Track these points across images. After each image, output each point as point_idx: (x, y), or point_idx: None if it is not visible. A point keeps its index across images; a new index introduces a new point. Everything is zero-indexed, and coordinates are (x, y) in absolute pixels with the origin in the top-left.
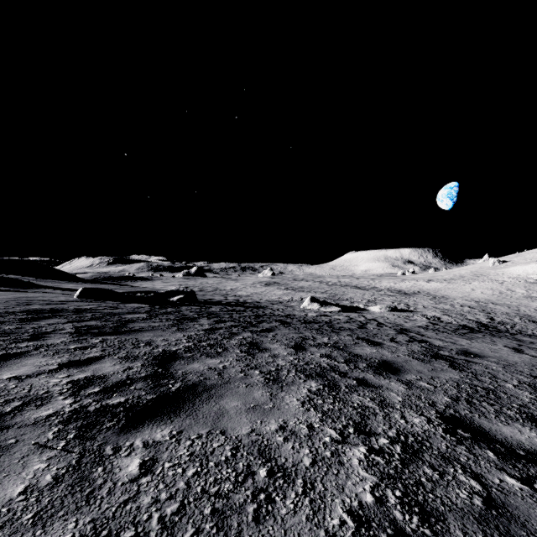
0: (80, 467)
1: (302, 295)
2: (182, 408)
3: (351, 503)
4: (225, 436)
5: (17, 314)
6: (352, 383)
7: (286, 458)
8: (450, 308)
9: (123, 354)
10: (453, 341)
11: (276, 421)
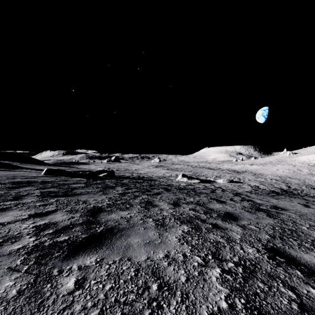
0: (36, 284)
1: (177, 173)
2: (104, 243)
3: (213, 308)
4: (130, 262)
5: (6, 184)
6: (209, 226)
7: (169, 277)
8: (264, 180)
9: (69, 209)
10: (267, 200)
11: (163, 251)
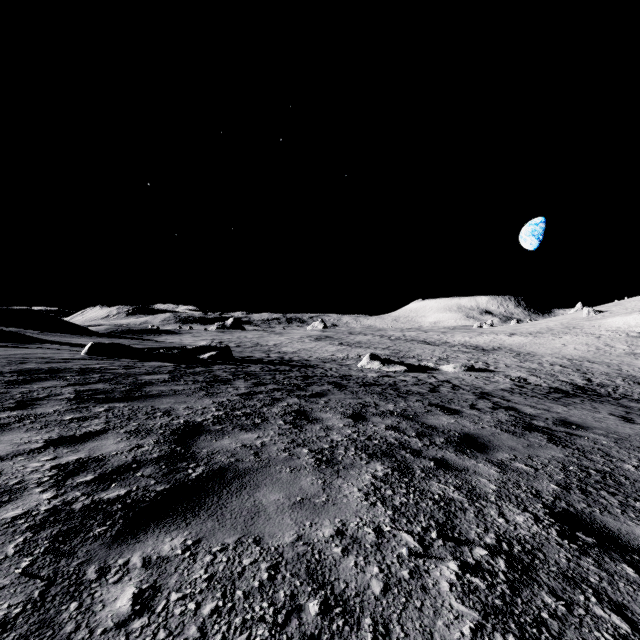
0: (45, 603)
1: (360, 352)
2: (203, 503)
3: None
4: (260, 547)
5: (5, 375)
6: (429, 464)
7: (346, 582)
8: (537, 367)
9: (133, 427)
10: (546, 407)
11: (331, 522)
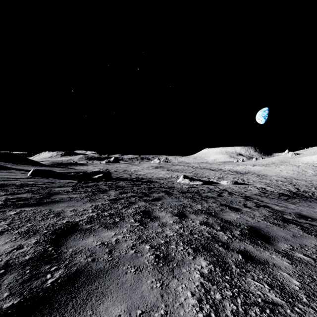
0: None
1: (177, 174)
2: None
3: None
4: None
5: None
6: (239, 258)
7: None
8: (269, 182)
9: (26, 228)
10: (284, 205)
11: None
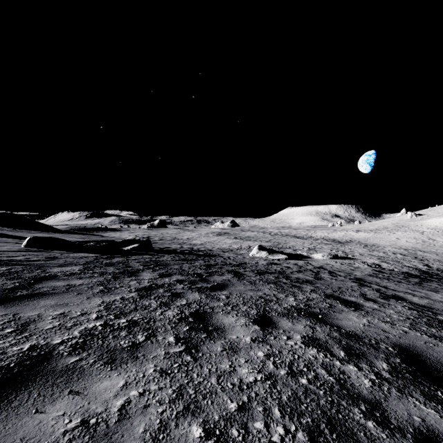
0: None
1: (249, 244)
2: None
3: None
4: None
5: None
6: None
7: None
8: (384, 255)
9: None
10: (424, 295)
11: None
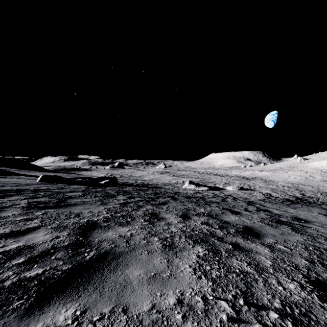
0: None
1: (183, 180)
2: (91, 279)
3: None
4: (126, 316)
5: None
6: (229, 247)
7: None
8: (276, 187)
9: (56, 224)
10: (285, 210)
11: (174, 293)
